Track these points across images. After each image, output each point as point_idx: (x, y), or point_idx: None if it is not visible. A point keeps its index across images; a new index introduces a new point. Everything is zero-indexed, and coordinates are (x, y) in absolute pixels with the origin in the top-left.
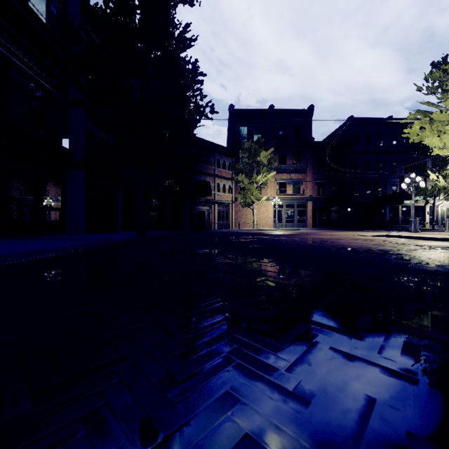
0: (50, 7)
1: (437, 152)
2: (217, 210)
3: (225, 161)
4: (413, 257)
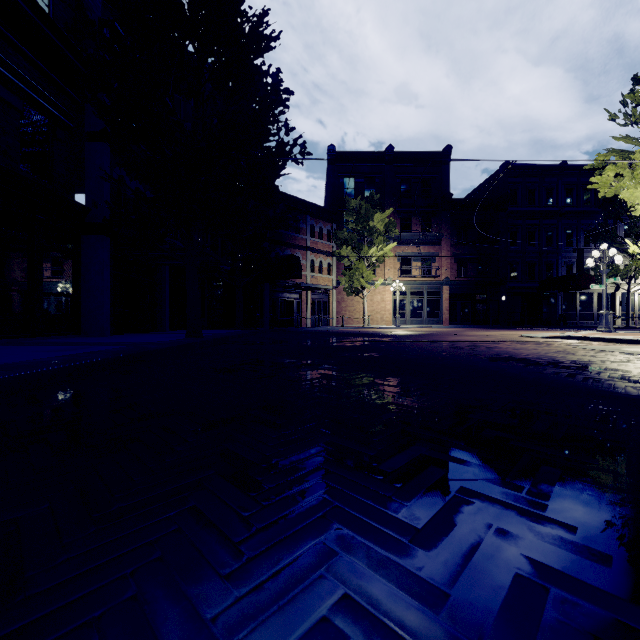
0: None
1: None
2: (310, 300)
3: (322, 227)
4: (638, 374)
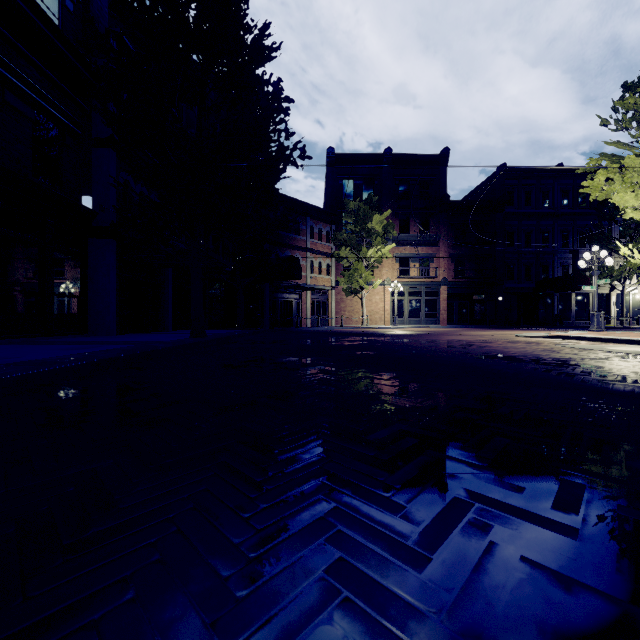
0: (65, 1)
1: (631, 215)
2: (309, 300)
3: (322, 228)
4: (609, 370)
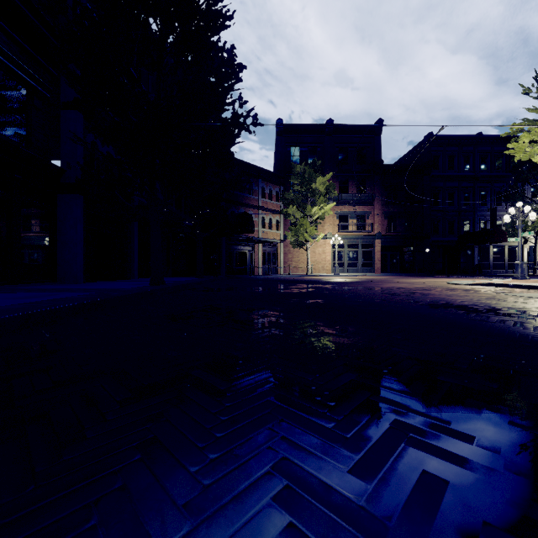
0: None
1: None
2: (261, 251)
3: (272, 189)
4: None
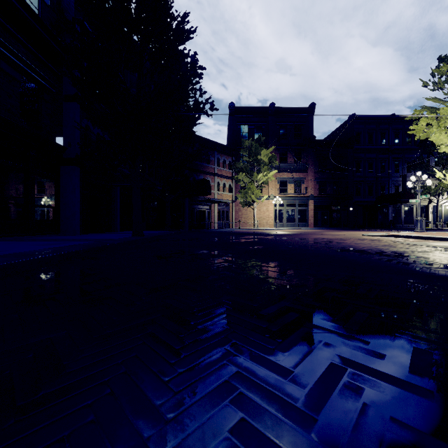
0: None
1: (444, 149)
2: (217, 210)
3: (225, 159)
4: (433, 260)
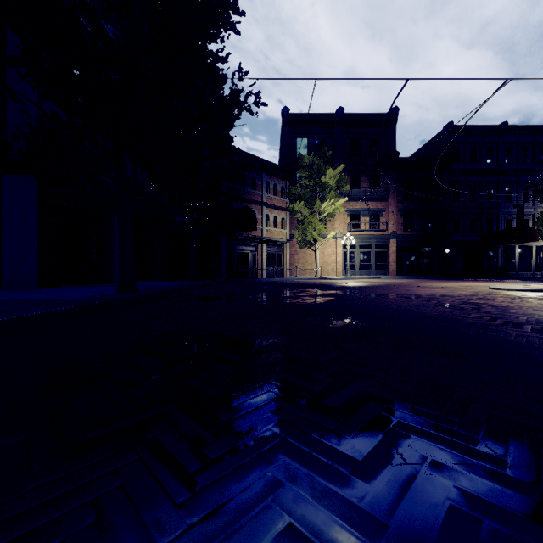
0: None
1: None
2: (265, 252)
3: (277, 184)
4: None
